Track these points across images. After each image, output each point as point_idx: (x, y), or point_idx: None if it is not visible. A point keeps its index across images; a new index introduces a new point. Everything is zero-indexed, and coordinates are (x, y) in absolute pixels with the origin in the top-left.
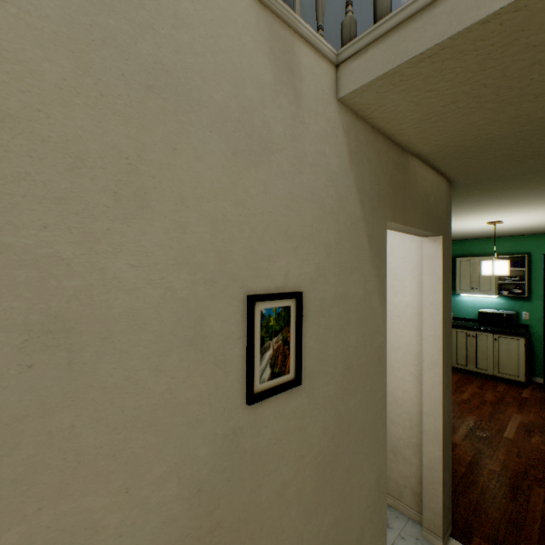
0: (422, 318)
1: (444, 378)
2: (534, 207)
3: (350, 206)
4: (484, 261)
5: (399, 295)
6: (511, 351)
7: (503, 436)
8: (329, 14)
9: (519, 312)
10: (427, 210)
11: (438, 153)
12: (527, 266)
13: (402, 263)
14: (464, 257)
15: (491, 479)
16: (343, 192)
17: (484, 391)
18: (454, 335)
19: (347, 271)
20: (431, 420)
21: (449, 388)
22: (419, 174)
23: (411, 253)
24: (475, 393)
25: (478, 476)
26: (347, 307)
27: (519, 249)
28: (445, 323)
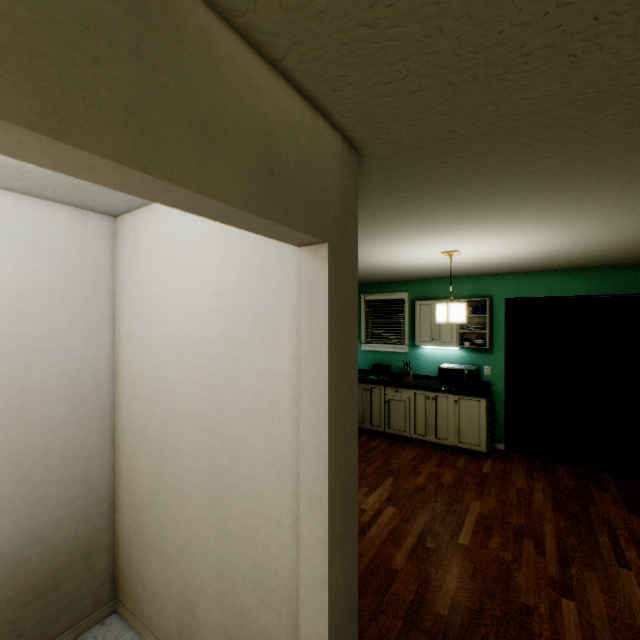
0: (299, 408)
1: (335, 529)
2: (492, 227)
3: None
4: (439, 304)
5: (274, 360)
6: (472, 415)
7: (458, 543)
8: None
9: (482, 366)
10: (271, 171)
11: (266, 3)
12: (489, 311)
13: (277, 300)
14: (424, 300)
15: (436, 636)
16: None
17: (443, 469)
18: (413, 397)
19: None
20: (312, 615)
21: (350, 540)
22: (235, 66)
23: (291, 280)
24: (433, 474)
25: (418, 635)
26: None
27: (481, 292)
28: (340, 417)
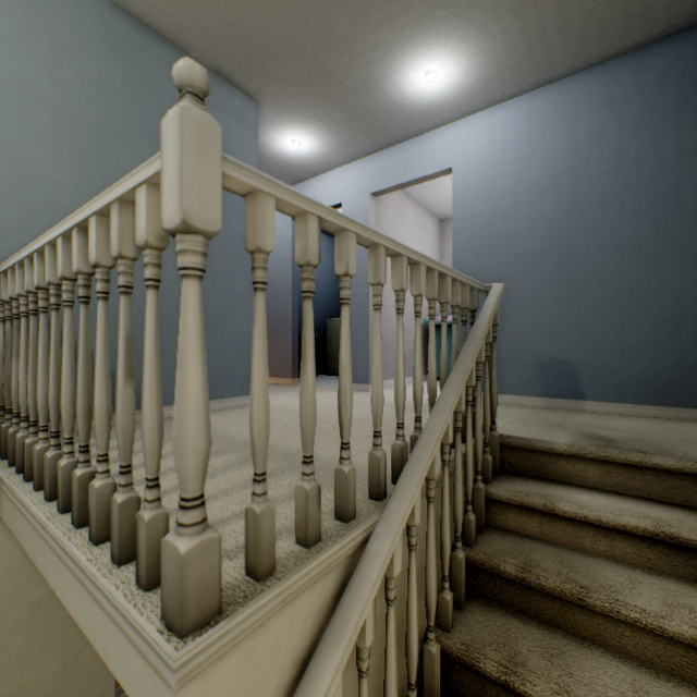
0: None
1: None
2: None
3: (31, 594)
4: None
5: None
6: None
7: None
8: (117, 288)
9: None
10: None
11: None
12: None
13: None
14: None
15: None
16: (15, 590)
17: None
18: None
19: (25, 660)
20: None
21: None
22: None
23: None
24: None
25: None
26: (23, 696)
27: None
28: None
